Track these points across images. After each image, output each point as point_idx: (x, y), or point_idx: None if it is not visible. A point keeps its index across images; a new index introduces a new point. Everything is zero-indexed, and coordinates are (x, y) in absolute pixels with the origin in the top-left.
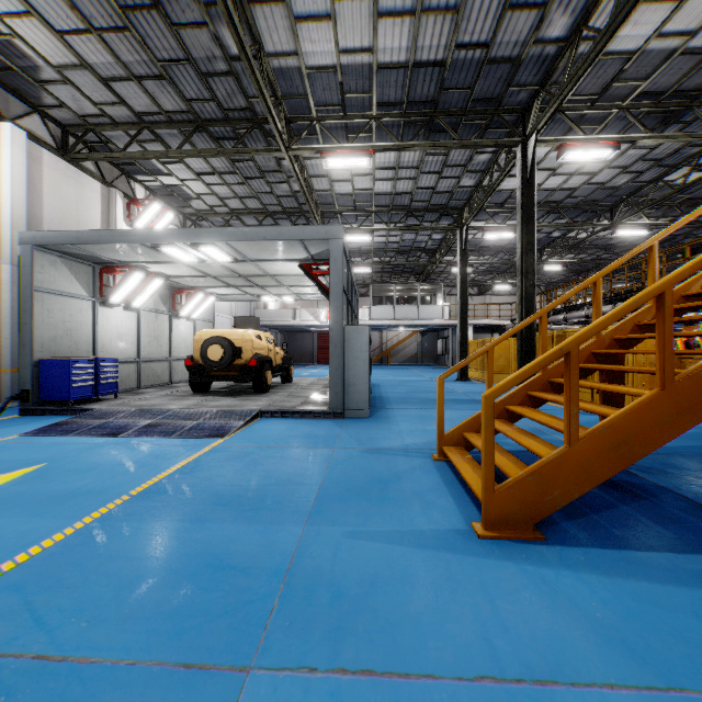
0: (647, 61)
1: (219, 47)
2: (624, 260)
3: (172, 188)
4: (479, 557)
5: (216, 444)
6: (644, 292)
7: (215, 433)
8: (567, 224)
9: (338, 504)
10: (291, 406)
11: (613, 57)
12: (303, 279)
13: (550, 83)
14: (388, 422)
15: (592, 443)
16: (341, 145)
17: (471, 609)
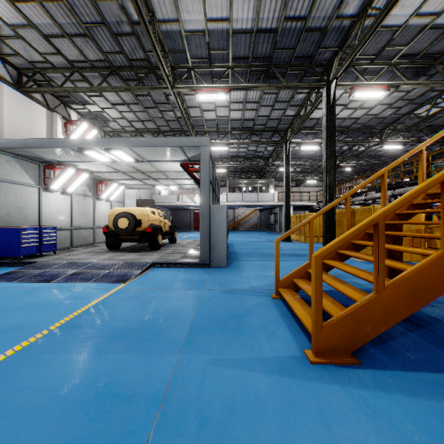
0: (408, 33)
1: (125, 15)
2: (402, 159)
3: (96, 113)
4: (313, 381)
5: (120, 287)
6: (432, 178)
7: (120, 279)
8: (353, 141)
9: (205, 335)
10: (174, 259)
11: (387, 29)
12: (183, 174)
13: (345, 47)
14: (240, 270)
15: (395, 291)
16: (208, 85)
17: (312, 434)
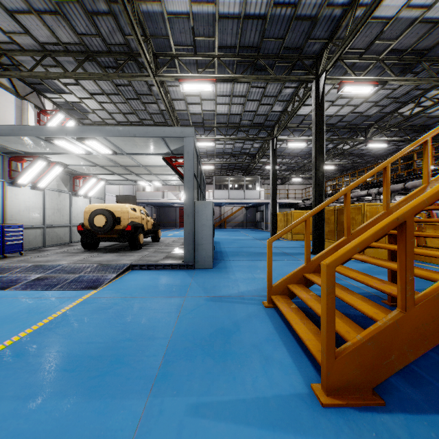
0: (398, 27)
1: None
2: (406, 151)
3: (73, 104)
4: None
5: (88, 296)
6: None
7: (90, 285)
8: (339, 138)
9: (184, 363)
10: (155, 260)
11: (377, 21)
12: (166, 169)
13: (335, 39)
14: (227, 272)
15: (426, 308)
16: (193, 75)
17: None
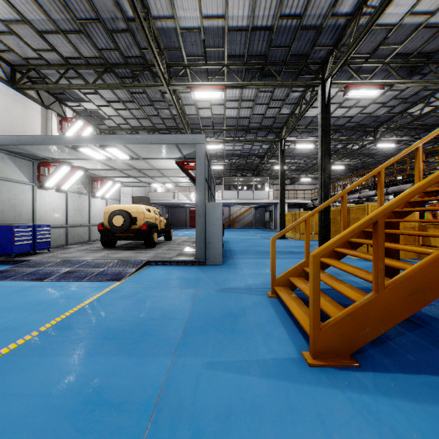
0: (402, 32)
1: (120, 11)
2: (399, 157)
3: (91, 111)
4: (312, 385)
5: (114, 286)
6: (433, 175)
7: (114, 278)
8: (347, 139)
9: (200, 336)
10: (169, 257)
11: (381, 28)
12: (178, 172)
13: (340, 45)
14: (235, 268)
15: (394, 291)
16: (204, 83)
17: None
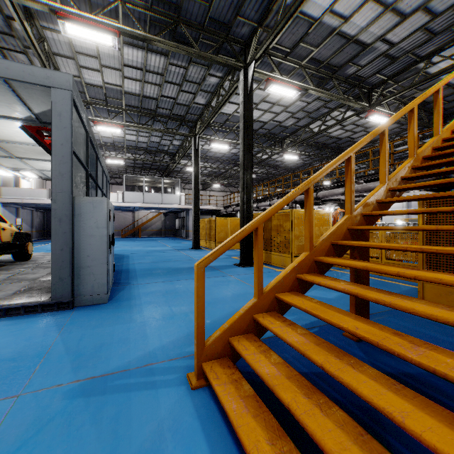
0: (320, 32)
1: None
2: (369, 139)
3: None
4: None
5: None
6: None
7: None
8: (260, 146)
9: None
10: None
11: (305, 18)
12: (39, 150)
13: (264, 26)
14: (130, 308)
15: None
16: (82, 14)
17: None
